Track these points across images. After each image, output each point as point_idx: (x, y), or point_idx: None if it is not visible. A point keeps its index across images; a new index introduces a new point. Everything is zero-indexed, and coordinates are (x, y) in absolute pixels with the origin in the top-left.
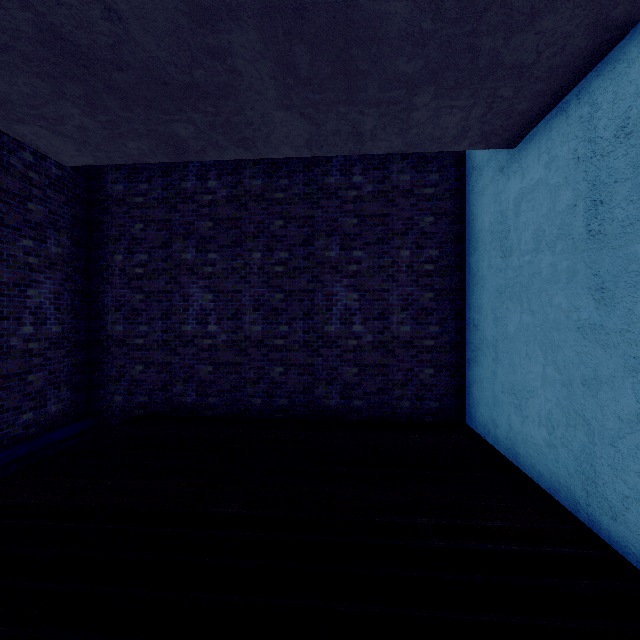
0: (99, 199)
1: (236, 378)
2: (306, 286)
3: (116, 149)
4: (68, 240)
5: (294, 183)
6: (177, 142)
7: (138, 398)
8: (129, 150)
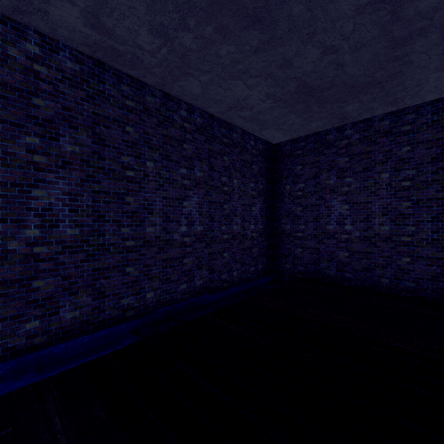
0: (277, 156)
1: (367, 262)
2: (434, 195)
3: (304, 129)
4: (265, 181)
5: (421, 115)
6: (343, 115)
7: (298, 267)
8: (311, 127)
